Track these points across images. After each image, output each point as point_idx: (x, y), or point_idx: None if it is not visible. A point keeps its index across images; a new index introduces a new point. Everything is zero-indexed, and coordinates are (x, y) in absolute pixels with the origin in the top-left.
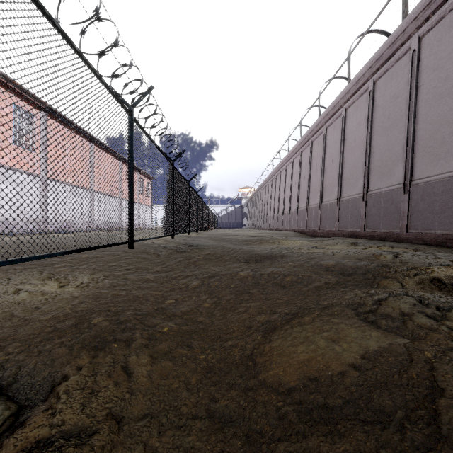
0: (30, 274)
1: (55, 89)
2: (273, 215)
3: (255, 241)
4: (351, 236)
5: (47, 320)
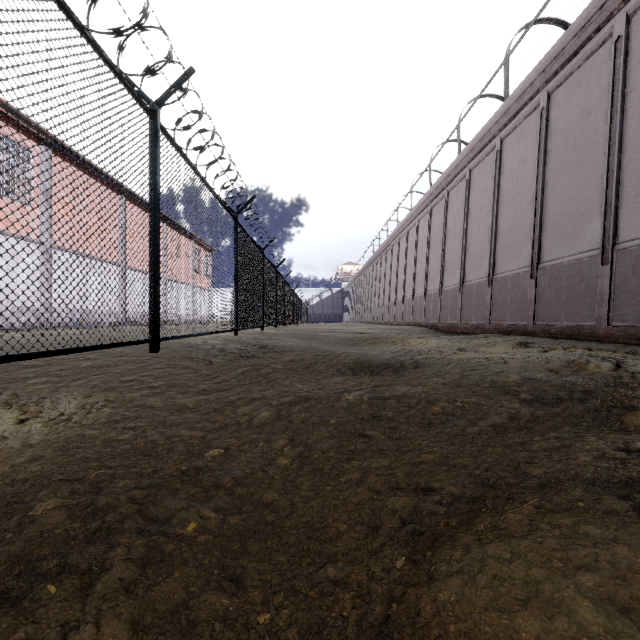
0: None
1: None
2: (388, 303)
3: (365, 339)
4: (511, 332)
5: None
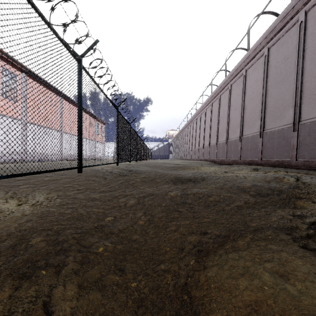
0: None
1: None
2: (191, 149)
3: (179, 167)
4: (251, 163)
5: None
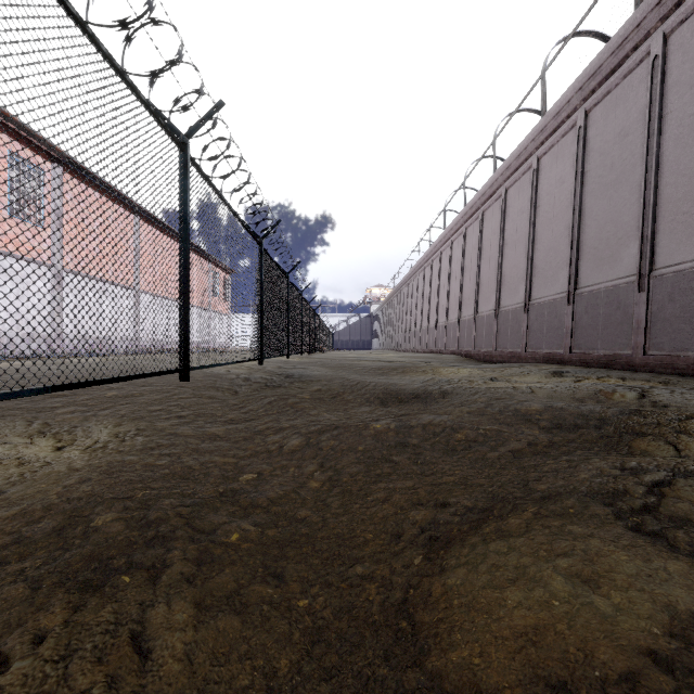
0: (8, 427)
1: (22, 75)
2: (420, 329)
3: (394, 368)
4: (548, 360)
5: (9, 518)
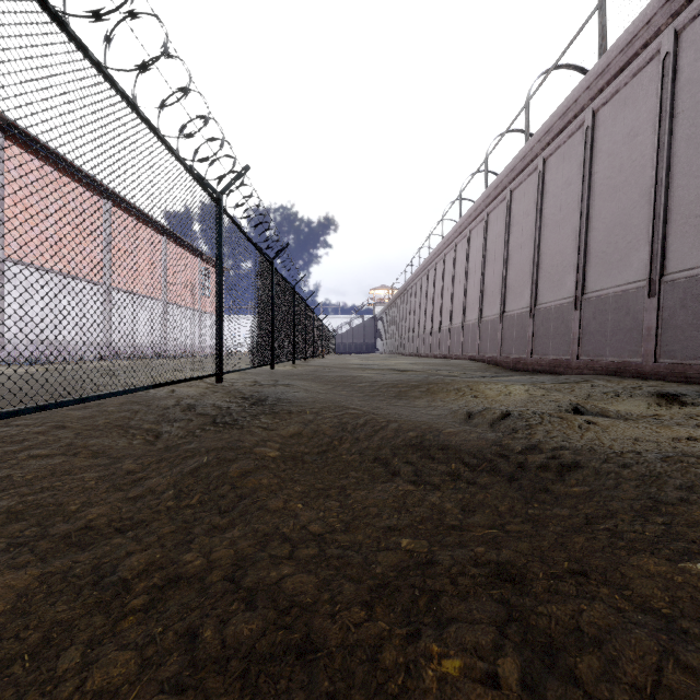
0: None
1: None
2: (431, 331)
3: (414, 385)
4: (616, 372)
5: None
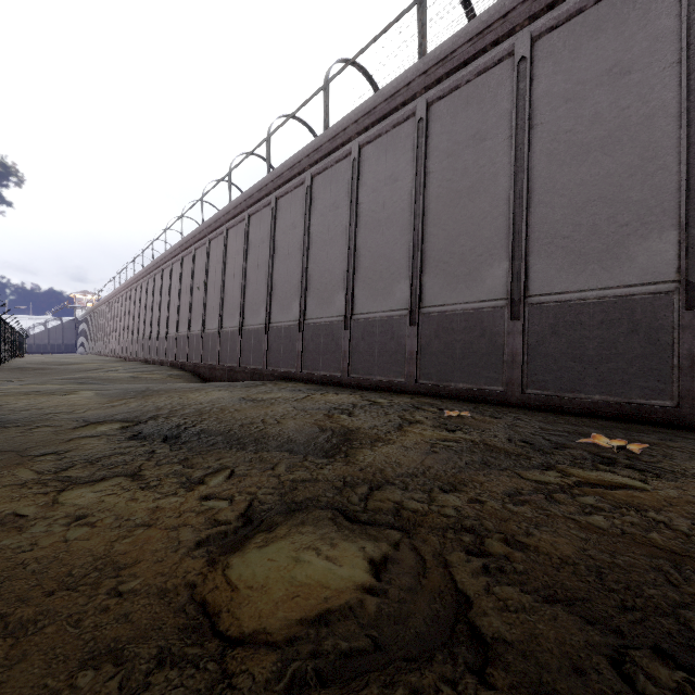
0: None
1: None
2: (109, 341)
3: (67, 364)
4: (139, 360)
5: None
